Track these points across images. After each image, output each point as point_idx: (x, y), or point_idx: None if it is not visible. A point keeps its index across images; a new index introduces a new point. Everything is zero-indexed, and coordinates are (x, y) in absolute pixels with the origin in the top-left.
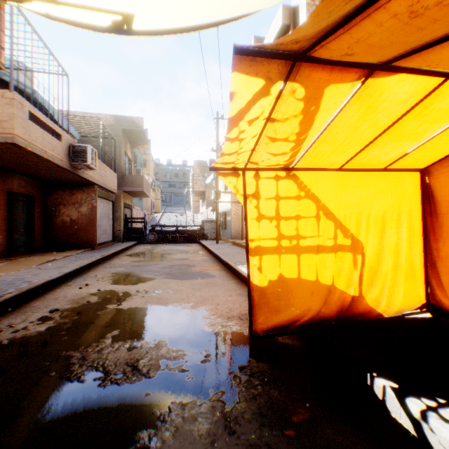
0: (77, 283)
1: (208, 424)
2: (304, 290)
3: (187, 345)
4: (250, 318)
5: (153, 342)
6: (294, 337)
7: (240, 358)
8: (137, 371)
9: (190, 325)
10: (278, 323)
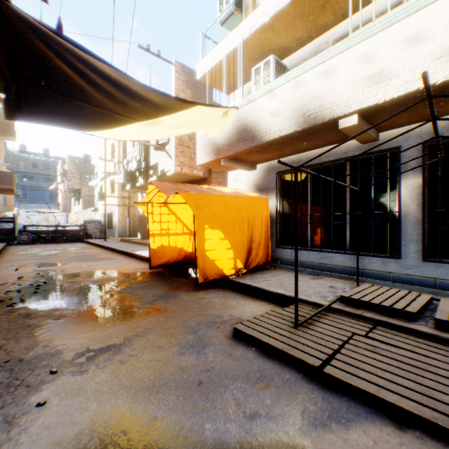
0: (4, 269)
1: (140, 283)
2: (171, 250)
3: (122, 276)
4: (150, 261)
5: (104, 277)
6: (167, 270)
7: (147, 275)
8: (106, 281)
9: (118, 272)
10: (161, 263)
